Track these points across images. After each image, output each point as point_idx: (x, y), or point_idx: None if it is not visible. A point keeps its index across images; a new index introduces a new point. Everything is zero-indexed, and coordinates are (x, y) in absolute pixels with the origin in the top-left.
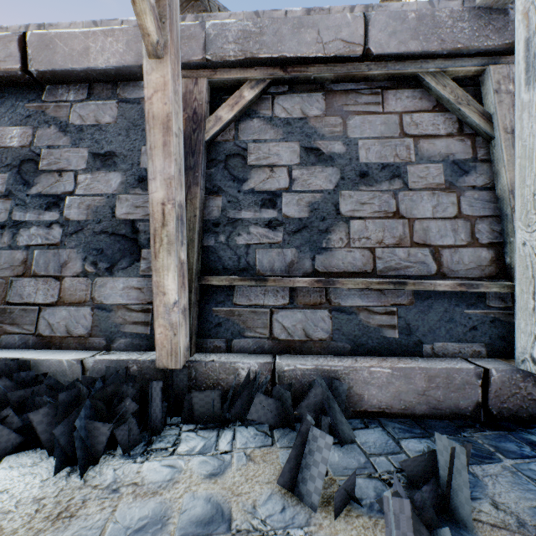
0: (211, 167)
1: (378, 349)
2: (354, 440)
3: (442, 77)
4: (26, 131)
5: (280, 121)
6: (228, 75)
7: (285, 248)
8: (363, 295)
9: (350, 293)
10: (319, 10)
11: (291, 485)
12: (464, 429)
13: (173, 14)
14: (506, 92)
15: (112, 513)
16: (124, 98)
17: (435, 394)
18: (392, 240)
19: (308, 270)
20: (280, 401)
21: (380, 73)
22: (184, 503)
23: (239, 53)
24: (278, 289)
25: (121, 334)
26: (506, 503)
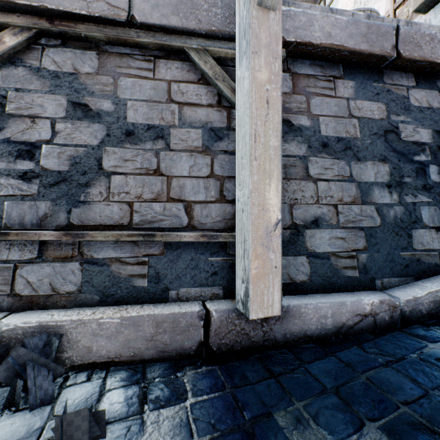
0: None
1: (127, 298)
2: (56, 399)
3: (205, 54)
4: None
5: (48, 73)
6: None
7: (39, 200)
8: (118, 247)
9: (104, 245)
10: None
11: None
12: (184, 368)
13: None
14: None
15: None
16: None
17: (163, 338)
18: (150, 195)
19: (63, 224)
20: None
21: (150, 41)
22: None
23: None
24: (26, 243)
25: None
26: None
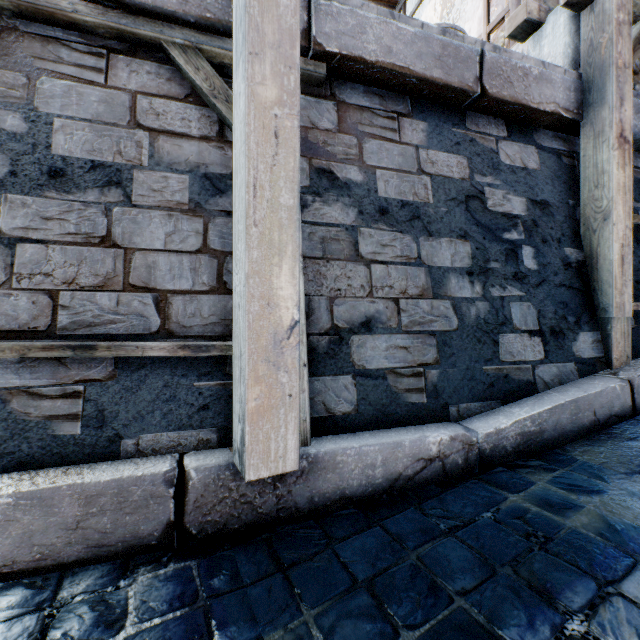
0: None
1: (41, 457)
2: None
3: (197, 56)
4: None
5: None
6: None
7: None
8: (26, 368)
9: None
10: None
11: None
12: (136, 570)
13: None
14: None
15: None
16: None
17: (100, 524)
18: (93, 280)
19: None
20: None
21: (97, 22)
22: None
23: None
24: None
25: None
26: None
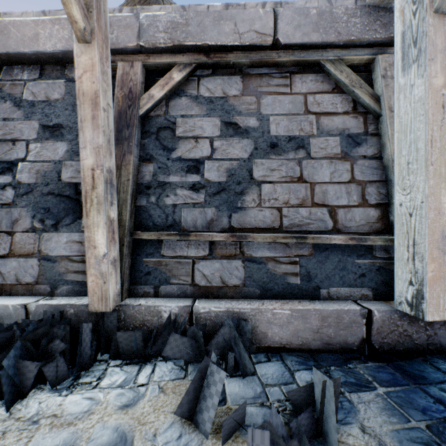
0: (145, 138)
1: (283, 293)
2: (256, 372)
3: (340, 64)
4: None
5: (204, 100)
6: (159, 60)
7: (206, 207)
8: (271, 247)
9: (260, 246)
10: (236, 5)
11: (189, 414)
12: (350, 361)
13: (101, 5)
14: (391, 77)
15: (27, 444)
16: (71, 78)
17: (328, 332)
18: (296, 201)
19: (225, 227)
20: (194, 339)
21: (288, 60)
22: (94, 433)
23: (168, 40)
24: (200, 242)
25: (64, 282)
26: (372, 427)
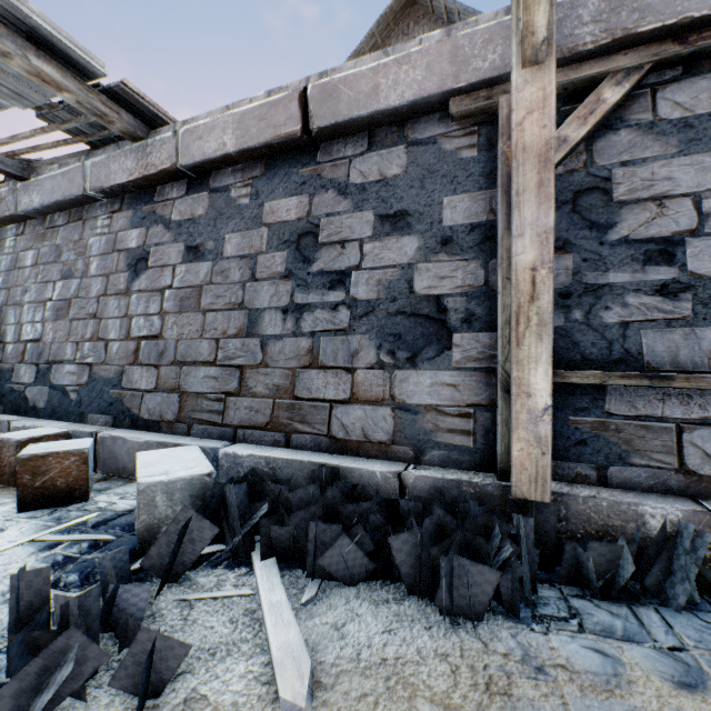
0: None
1: None
2: None
3: None
4: (301, 201)
5: (669, 126)
6: (575, 74)
7: (697, 326)
8: None
9: None
10: None
11: None
12: None
13: None
14: None
15: (566, 708)
16: (414, 140)
17: None
18: None
19: None
20: None
21: None
22: None
23: (600, 35)
24: (689, 393)
25: (433, 444)
26: None
